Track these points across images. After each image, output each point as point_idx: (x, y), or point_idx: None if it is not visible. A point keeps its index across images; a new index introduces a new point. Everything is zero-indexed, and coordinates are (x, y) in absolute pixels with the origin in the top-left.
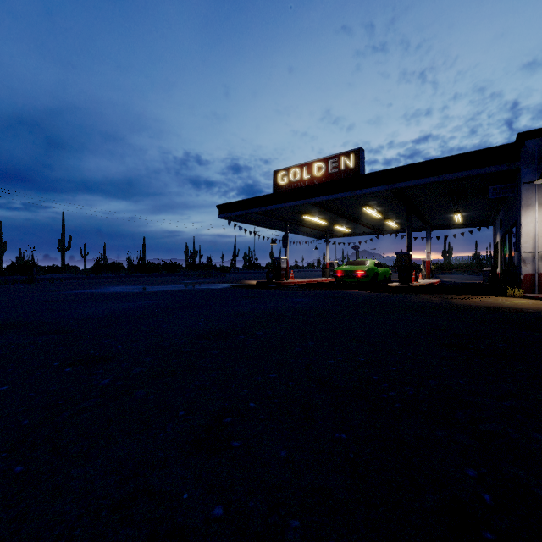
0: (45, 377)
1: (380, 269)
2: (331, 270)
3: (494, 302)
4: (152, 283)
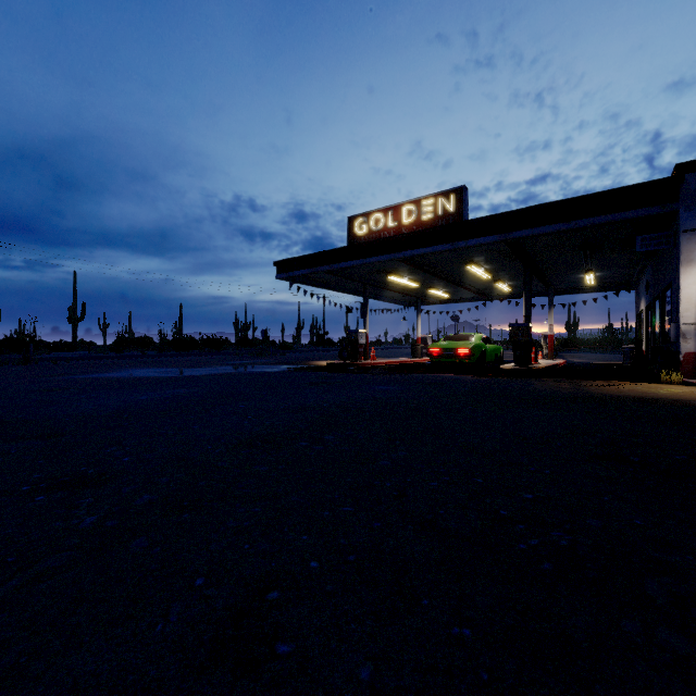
0: (1, 511)
1: (489, 346)
2: (424, 347)
3: (646, 391)
4: (188, 364)
